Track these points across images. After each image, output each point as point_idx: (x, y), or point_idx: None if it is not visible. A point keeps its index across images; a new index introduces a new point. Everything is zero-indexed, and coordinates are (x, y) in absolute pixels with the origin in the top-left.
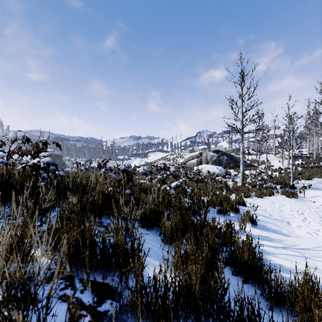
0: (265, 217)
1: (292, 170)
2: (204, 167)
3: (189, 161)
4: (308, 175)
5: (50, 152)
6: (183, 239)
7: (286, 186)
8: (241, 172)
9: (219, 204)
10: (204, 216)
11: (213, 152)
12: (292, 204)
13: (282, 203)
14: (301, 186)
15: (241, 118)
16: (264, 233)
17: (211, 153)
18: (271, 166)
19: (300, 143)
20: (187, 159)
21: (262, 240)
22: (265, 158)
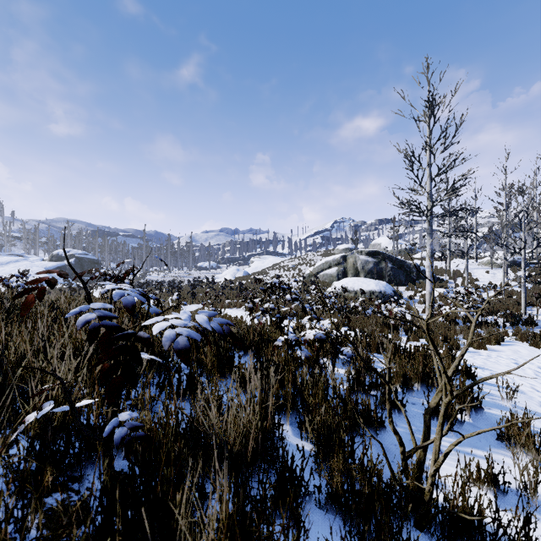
0: None
1: (523, 289)
2: (351, 282)
3: (323, 272)
4: None
5: (80, 256)
6: None
7: (515, 321)
8: (429, 293)
9: (420, 380)
10: (432, 478)
11: (366, 254)
12: None
13: (534, 363)
14: None
15: (429, 188)
16: None
17: (362, 256)
18: (474, 280)
19: None
20: (320, 267)
21: None
22: (460, 266)
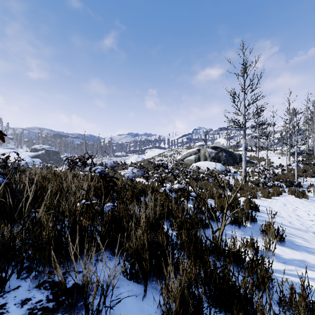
0: (287, 227)
1: (296, 167)
2: (202, 164)
3: (187, 158)
4: (312, 172)
5: (47, 149)
6: (204, 312)
7: (291, 185)
8: (244, 169)
9: (229, 209)
10: (220, 236)
11: (211, 148)
12: (305, 205)
13: (294, 205)
14: (307, 185)
15: (244, 112)
16: (297, 255)
17: (209, 149)
18: (272, 162)
19: (306, 138)
20: (185, 155)
21: (300, 268)
22: (264, 155)
